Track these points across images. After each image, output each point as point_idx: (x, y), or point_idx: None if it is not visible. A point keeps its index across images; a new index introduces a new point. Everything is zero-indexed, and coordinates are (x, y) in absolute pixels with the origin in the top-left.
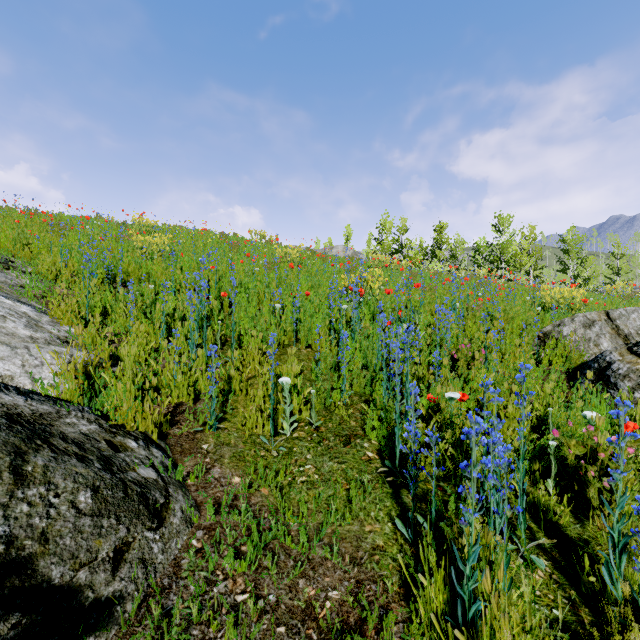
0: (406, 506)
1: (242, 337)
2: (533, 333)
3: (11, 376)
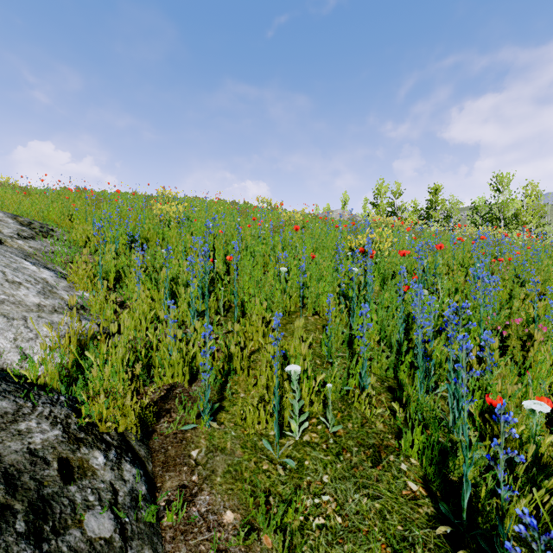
0: None
1: (246, 304)
2: None
3: None
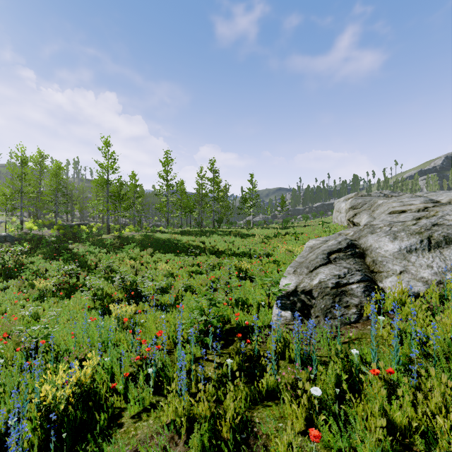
0: (322, 357)
1: None
2: None
3: (386, 287)
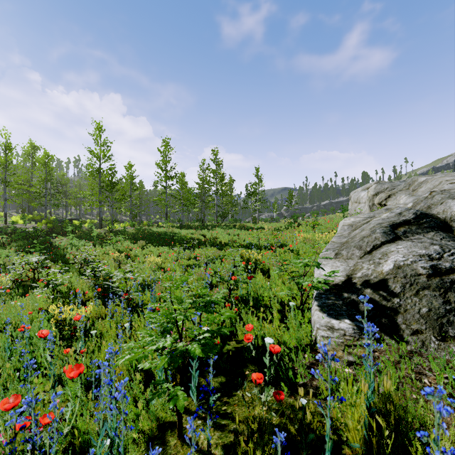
0: None
1: None
2: None
3: None
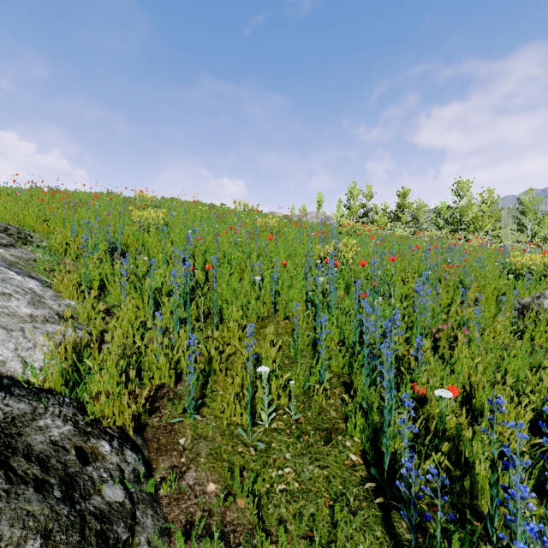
0: (400, 540)
1: (224, 311)
2: (511, 305)
3: (3, 361)
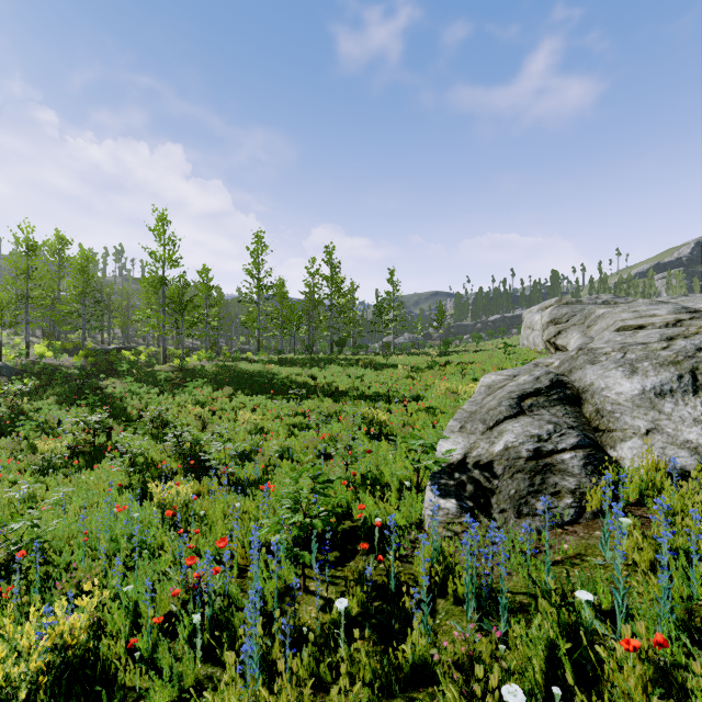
0: (515, 594)
1: None
2: None
3: (624, 458)
